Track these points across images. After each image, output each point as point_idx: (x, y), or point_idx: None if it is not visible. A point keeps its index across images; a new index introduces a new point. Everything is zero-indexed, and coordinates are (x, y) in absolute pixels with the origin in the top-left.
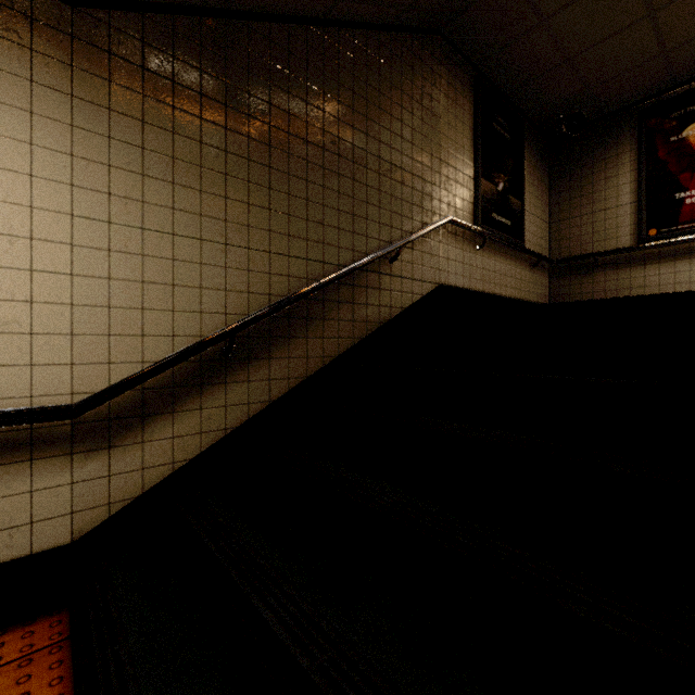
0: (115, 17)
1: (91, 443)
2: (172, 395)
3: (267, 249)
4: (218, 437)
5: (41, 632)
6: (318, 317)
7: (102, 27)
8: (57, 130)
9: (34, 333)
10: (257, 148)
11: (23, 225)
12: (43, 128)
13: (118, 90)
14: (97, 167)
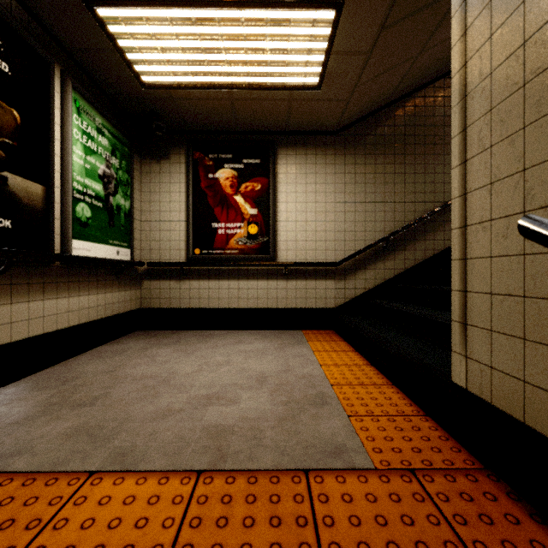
0: (346, 132)
1: (340, 277)
2: (364, 263)
3: (403, 201)
4: (381, 281)
5: (328, 332)
6: (431, 230)
7: (343, 137)
8: (331, 177)
9: (326, 241)
10: (398, 157)
11: (323, 208)
12: (328, 177)
13: (347, 156)
14: (341, 185)
